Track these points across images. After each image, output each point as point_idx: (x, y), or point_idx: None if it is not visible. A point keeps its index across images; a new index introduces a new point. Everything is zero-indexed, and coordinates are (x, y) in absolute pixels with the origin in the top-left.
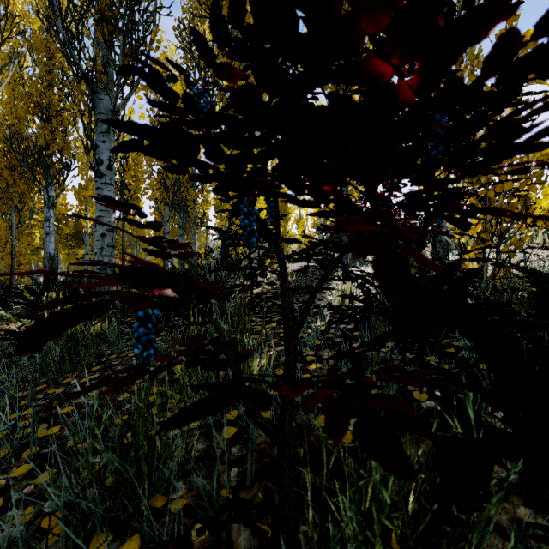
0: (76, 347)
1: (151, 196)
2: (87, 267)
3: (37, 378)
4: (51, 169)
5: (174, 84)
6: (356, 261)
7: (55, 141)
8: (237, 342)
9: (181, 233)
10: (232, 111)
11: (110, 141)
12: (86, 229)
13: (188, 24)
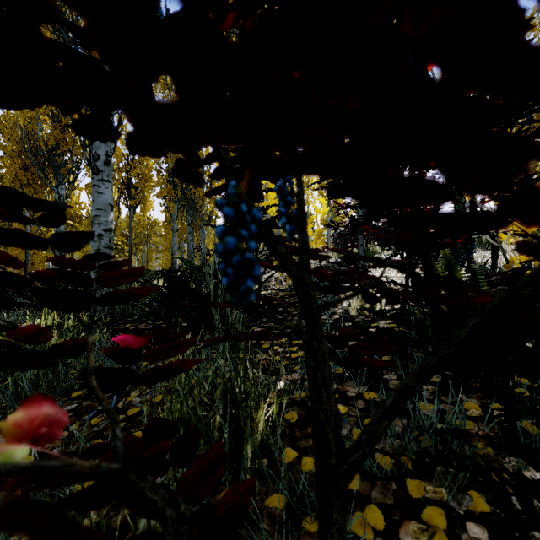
0: (55, 368)
1: (158, 193)
2: None
3: (7, 407)
4: (61, 168)
5: None
6: None
7: (65, 141)
8: (223, 457)
9: (190, 231)
10: None
11: None
12: None
13: None
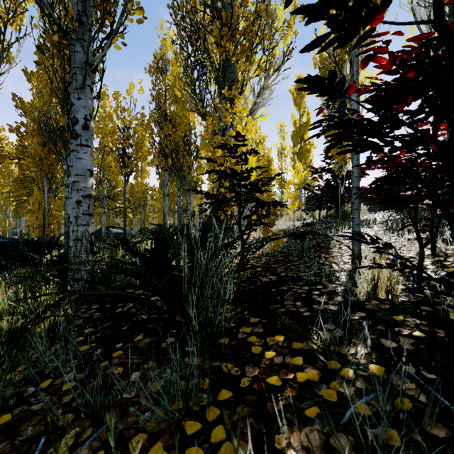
0: None
1: (149, 162)
2: (103, 224)
3: None
4: (69, 143)
5: (172, 65)
6: (345, 220)
7: None
8: None
9: (179, 195)
10: (222, 78)
11: (86, 98)
12: (103, 193)
13: (181, 0)
